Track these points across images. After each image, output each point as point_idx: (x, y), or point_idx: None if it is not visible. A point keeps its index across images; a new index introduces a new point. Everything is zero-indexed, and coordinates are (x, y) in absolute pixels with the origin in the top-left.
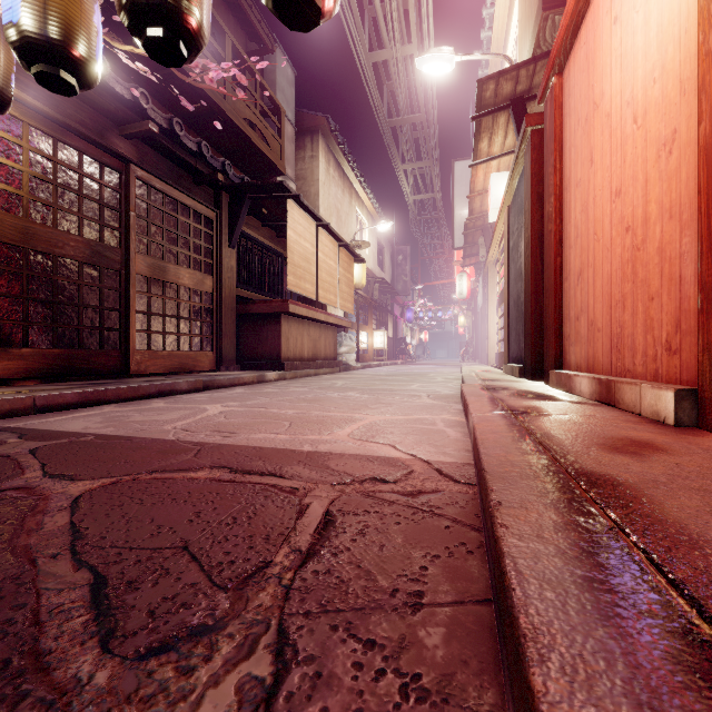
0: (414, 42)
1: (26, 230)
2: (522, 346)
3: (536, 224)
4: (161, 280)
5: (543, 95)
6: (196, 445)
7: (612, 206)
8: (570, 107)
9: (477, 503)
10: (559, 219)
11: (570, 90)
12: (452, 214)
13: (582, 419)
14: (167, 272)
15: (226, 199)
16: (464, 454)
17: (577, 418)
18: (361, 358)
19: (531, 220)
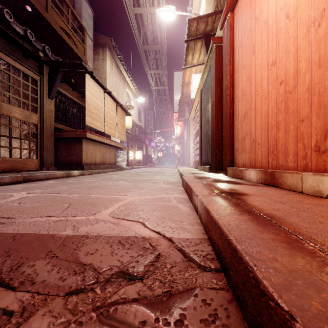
0: (155, 6)
1: None
2: (209, 156)
3: (217, 93)
4: None
5: (223, 24)
6: None
7: (269, 72)
8: (238, 27)
9: (238, 311)
10: (232, 88)
11: (238, 18)
12: (173, 96)
13: (275, 198)
14: (1, 107)
15: (47, 70)
16: (197, 228)
17: (271, 197)
18: (129, 164)
19: (215, 92)
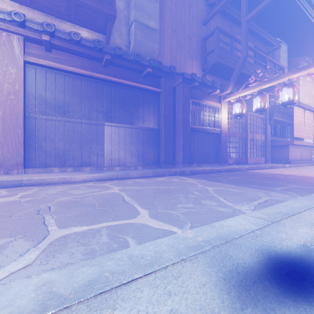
0: None
1: (232, 134)
2: None
3: None
4: (252, 139)
5: None
6: (299, 175)
7: None
8: None
9: None
10: None
11: None
12: None
13: None
14: (254, 136)
15: (268, 110)
16: None
17: None
18: None
19: None
